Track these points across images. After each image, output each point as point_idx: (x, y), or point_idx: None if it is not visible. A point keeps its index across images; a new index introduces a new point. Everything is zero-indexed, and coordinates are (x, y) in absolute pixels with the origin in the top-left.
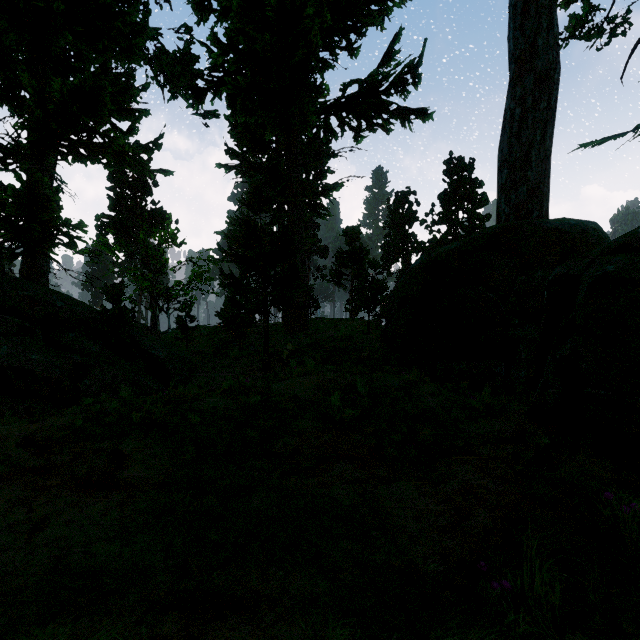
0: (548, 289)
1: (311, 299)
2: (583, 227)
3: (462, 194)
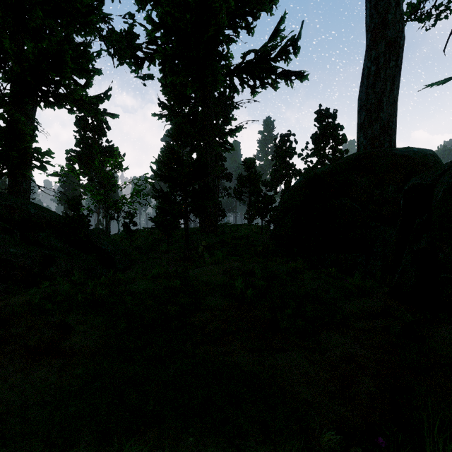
0: (404, 197)
1: (220, 210)
2: (423, 153)
3: (328, 135)
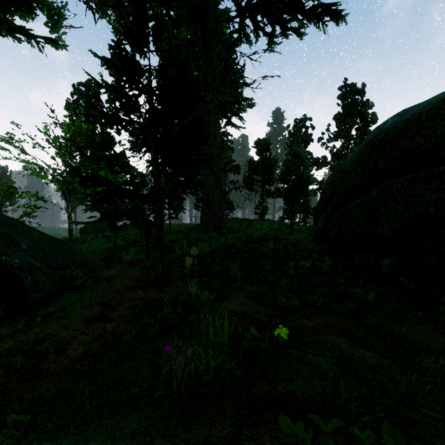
0: None
1: (227, 202)
2: None
3: (356, 113)
